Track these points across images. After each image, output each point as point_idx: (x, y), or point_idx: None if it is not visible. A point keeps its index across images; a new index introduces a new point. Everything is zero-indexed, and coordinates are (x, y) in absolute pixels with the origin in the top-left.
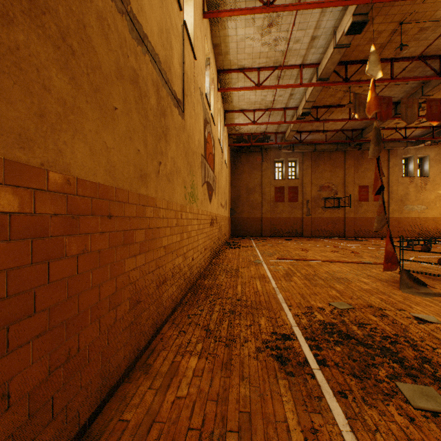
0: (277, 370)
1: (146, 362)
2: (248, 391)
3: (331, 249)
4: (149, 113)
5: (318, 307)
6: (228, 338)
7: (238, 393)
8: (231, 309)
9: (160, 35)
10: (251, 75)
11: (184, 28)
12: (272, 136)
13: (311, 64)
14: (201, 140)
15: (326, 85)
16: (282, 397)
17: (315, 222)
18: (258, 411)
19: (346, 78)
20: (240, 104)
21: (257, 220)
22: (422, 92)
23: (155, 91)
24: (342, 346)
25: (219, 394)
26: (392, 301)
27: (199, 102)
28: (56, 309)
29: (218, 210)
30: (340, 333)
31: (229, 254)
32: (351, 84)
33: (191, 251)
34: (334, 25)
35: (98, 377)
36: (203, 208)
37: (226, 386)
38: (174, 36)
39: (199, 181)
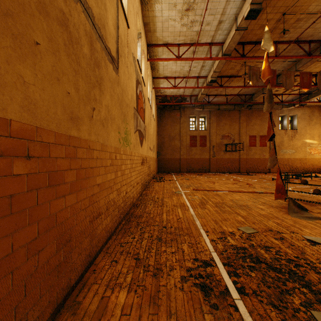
0: (202, 302)
1: (76, 299)
2: None
3: (231, 182)
4: (82, 60)
5: (230, 232)
6: (156, 267)
7: None
8: (158, 236)
9: None
10: (173, 49)
11: None
12: (188, 98)
13: (218, 43)
14: (134, 96)
15: (229, 59)
16: None
17: (219, 161)
18: None
19: (244, 55)
20: (165, 72)
21: (177, 160)
22: (296, 68)
23: (88, 41)
24: (256, 271)
25: None
26: (285, 225)
27: (132, 64)
28: None
29: (148, 152)
30: (251, 257)
31: (156, 186)
32: (246, 59)
33: (125, 186)
34: (236, 13)
35: None
36: (135, 151)
37: None
38: (109, 0)
39: (132, 129)
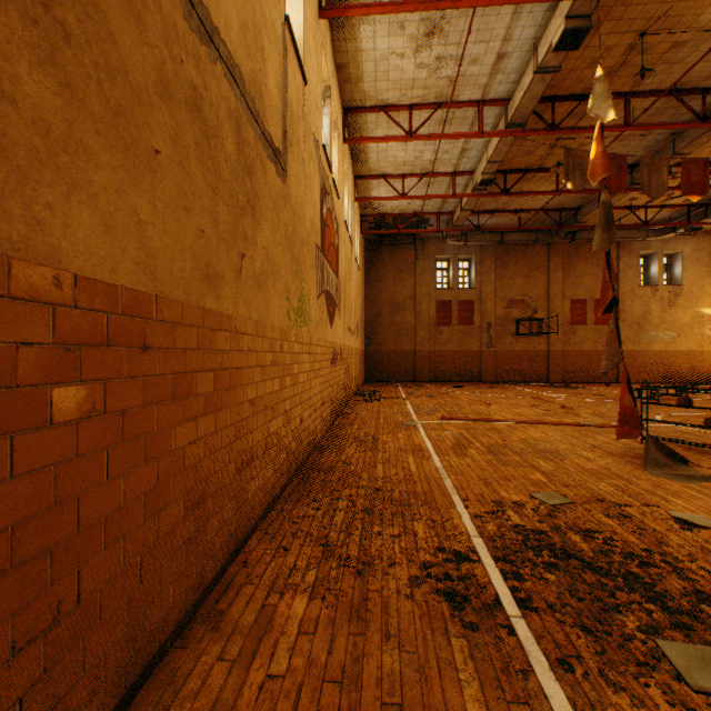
0: (448, 619)
1: (216, 607)
2: (397, 662)
3: (528, 403)
4: (223, 166)
5: (513, 502)
6: (361, 560)
7: (379, 667)
8: (366, 506)
9: (244, 33)
10: (399, 117)
11: (286, 29)
12: (432, 219)
13: (497, 100)
14: (316, 222)
15: (521, 134)
16: (458, 672)
17: (502, 358)
18: (417, 701)
19: (554, 124)
20: (381, 165)
21: (408, 354)
22: (674, 149)
23: (233, 129)
24: (558, 572)
25: (345, 669)
26: (634, 490)
27: (312, 157)
28: (28, 528)
29: (345, 339)
30: (552, 548)
31: (363, 411)
32: (560, 133)
33: (299, 408)
34: (535, 36)
35: (122, 646)
36: (319, 335)
37: (358, 652)
38: (269, 39)
39: (312, 290)
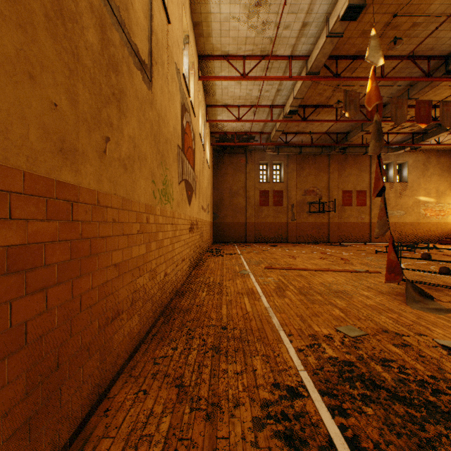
0: None
1: None
2: None
3: (319, 256)
4: (83, 52)
5: (325, 335)
6: (210, 401)
7: None
8: (214, 343)
9: None
10: (236, 64)
11: None
12: (257, 137)
13: (301, 56)
14: (178, 128)
15: (317, 79)
16: None
17: (300, 227)
18: None
19: (337, 74)
20: (224, 98)
21: (241, 225)
22: (408, 95)
23: (96, 24)
24: (373, 404)
25: None
26: (406, 321)
27: (175, 80)
28: None
29: (199, 214)
30: (363, 379)
31: (212, 263)
32: (341, 80)
33: (164, 265)
34: (327, 11)
35: None
36: (180, 211)
37: None
38: None
39: (175, 177)
